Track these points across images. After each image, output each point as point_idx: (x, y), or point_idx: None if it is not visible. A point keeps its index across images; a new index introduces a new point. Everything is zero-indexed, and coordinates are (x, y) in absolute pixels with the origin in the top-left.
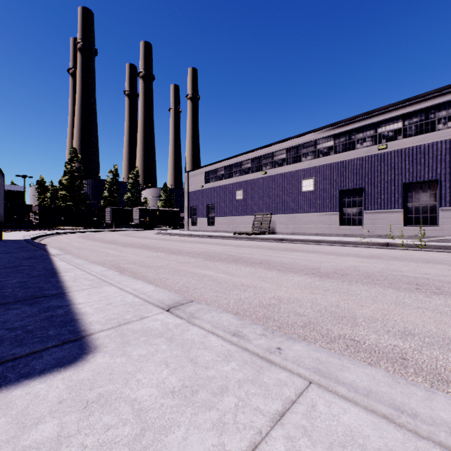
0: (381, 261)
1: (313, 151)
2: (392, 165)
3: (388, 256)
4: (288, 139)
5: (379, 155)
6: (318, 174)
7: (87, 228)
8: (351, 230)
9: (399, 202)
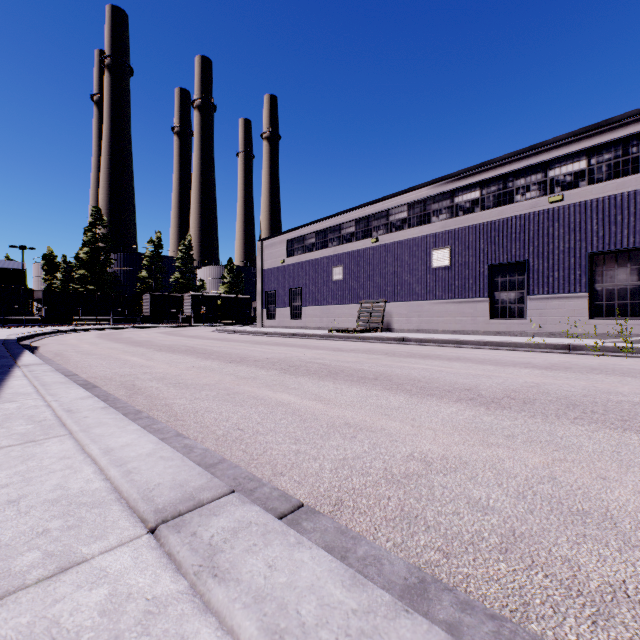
0: (574, 374)
1: (448, 206)
2: (572, 227)
3: (581, 367)
4: (411, 190)
5: (551, 211)
6: (456, 241)
7: (116, 324)
8: (507, 325)
9: (583, 282)
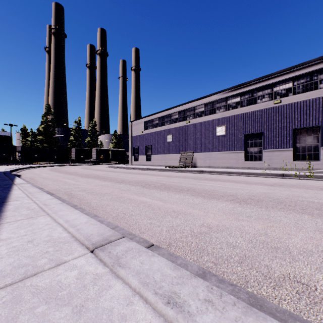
0: (284, 188)
1: (224, 105)
2: (285, 115)
3: (287, 184)
4: (206, 97)
5: (275, 108)
6: (228, 122)
7: (58, 163)
8: (253, 164)
9: (290, 143)
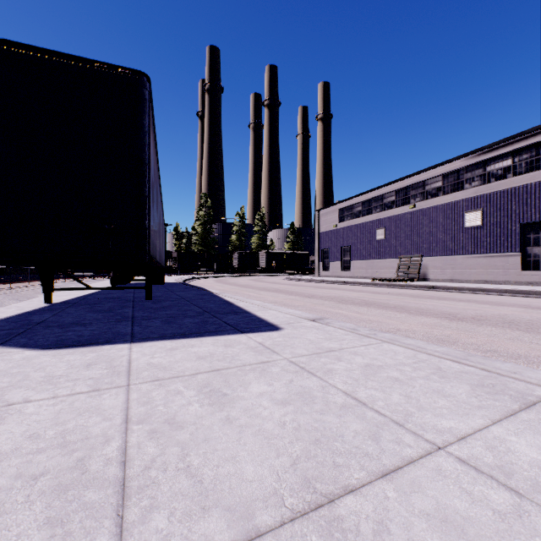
0: None
1: (480, 174)
2: None
3: None
4: (445, 163)
5: None
6: (487, 204)
7: (217, 273)
8: (539, 276)
9: None
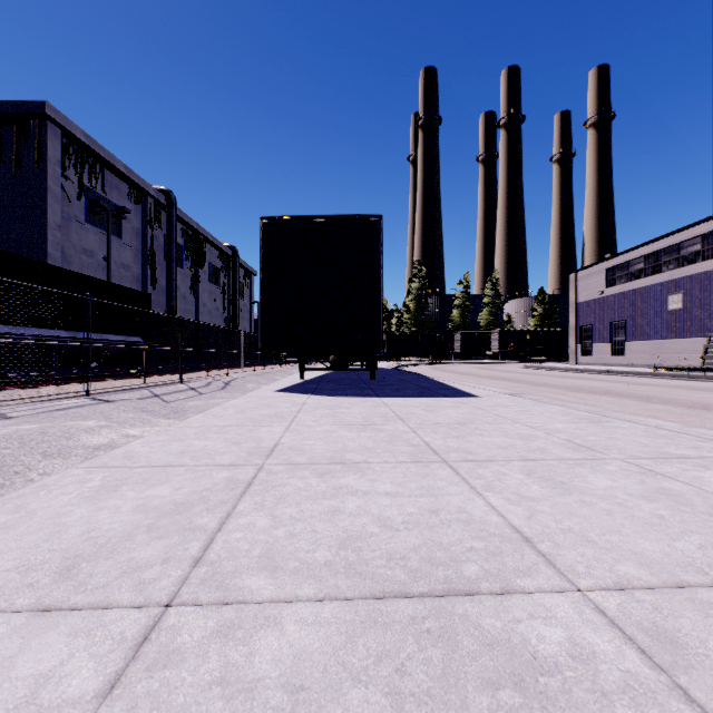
0: None
1: None
2: None
3: None
4: None
5: None
6: None
7: (433, 360)
8: None
9: None
